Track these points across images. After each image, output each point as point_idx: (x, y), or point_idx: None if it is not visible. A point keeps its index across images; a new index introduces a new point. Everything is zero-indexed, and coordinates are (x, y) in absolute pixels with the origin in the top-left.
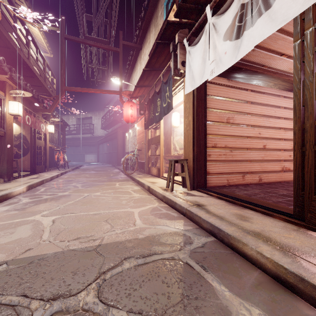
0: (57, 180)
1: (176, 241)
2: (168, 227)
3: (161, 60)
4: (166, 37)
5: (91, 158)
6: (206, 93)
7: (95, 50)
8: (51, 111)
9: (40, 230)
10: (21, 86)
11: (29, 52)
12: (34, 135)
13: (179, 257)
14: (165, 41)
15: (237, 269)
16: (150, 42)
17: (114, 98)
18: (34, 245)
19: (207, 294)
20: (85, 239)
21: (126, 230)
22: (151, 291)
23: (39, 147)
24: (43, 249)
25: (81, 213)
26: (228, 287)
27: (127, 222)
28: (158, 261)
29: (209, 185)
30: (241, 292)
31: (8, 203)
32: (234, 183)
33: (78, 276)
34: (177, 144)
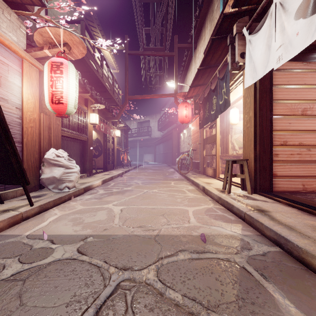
0: (122, 177)
1: (231, 244)
2: (223, 229)
3: (217, 56)
4: (222, 31)
5: (148, 158)
6: (272, 83)
7: (152, 59)
8: (118, 119)
9: (112, 216)
10: (97, 101)
11: (102, 72)
12: (106, 139)
13: (235, 260)
14: (221, 36)
15: (309, 288)
16: (205, 39)
17: (169, 100)
18: (109, 226)
19: (266, 303)
20: (145, 228)
21: (180, 226)
22: (205, 284)
23: (109, 149)
24: (115, 231)
25: (142, 206)
26: (294, 303)
27: (181, 219)
28: (212, 259)
29: (276, 189)
30: (313, 313)
31: (90, 193)
32: (313, 189)
33: (141, 257)
34: (235, 143)
